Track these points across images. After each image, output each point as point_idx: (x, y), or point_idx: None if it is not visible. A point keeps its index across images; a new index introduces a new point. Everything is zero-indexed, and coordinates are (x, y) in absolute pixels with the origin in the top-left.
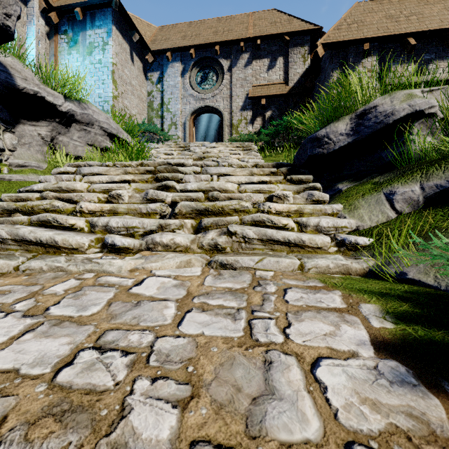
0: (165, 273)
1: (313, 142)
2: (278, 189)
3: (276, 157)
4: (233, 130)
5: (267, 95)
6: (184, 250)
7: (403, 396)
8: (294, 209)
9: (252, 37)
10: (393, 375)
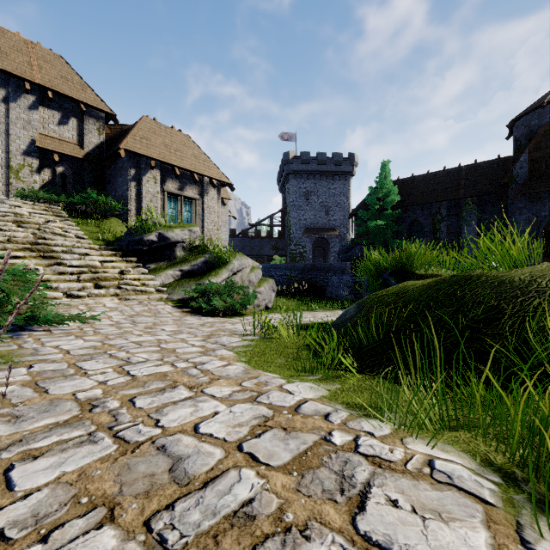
0: (108, 303)
1: (138, 242)
2: (123, 266)
3: (88, 227)
4: (12, 174)
5: (61, 152)
6: (103, 296)
7: (176, 310)
8: (137, 277)
9: (42, 85)
10: (175, 309)
